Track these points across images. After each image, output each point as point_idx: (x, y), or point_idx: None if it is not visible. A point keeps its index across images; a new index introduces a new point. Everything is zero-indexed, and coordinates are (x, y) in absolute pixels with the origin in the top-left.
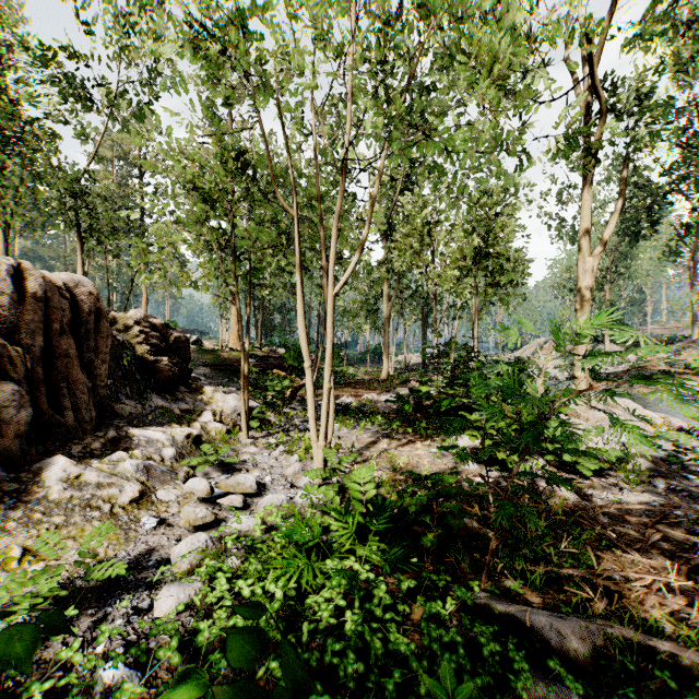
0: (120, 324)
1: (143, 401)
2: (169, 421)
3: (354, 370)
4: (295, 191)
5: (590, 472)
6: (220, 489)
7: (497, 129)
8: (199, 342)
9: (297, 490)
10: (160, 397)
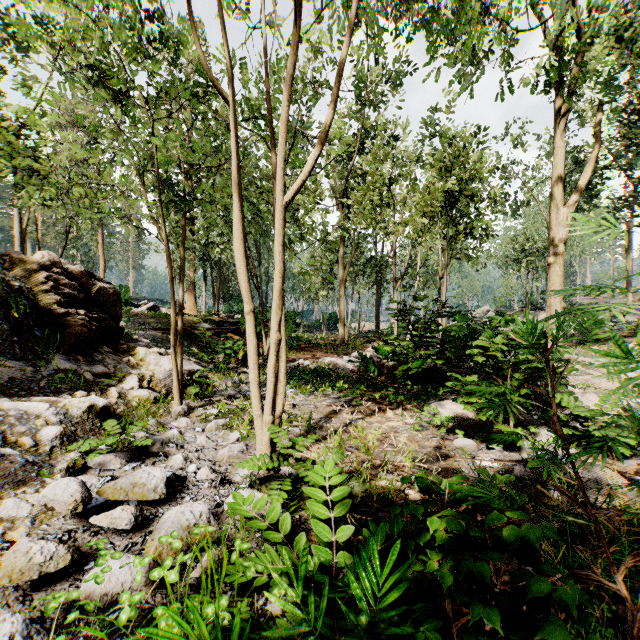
0: (23, 269)
1: (39, 362)
2: (72, 388)
3: (310, 336)
4: (231, 69)
5: (627, 451)
6: (102, 496)
7: (474, 51)
8: (156, 308)
9: (230, 489)
10: (67, 357)
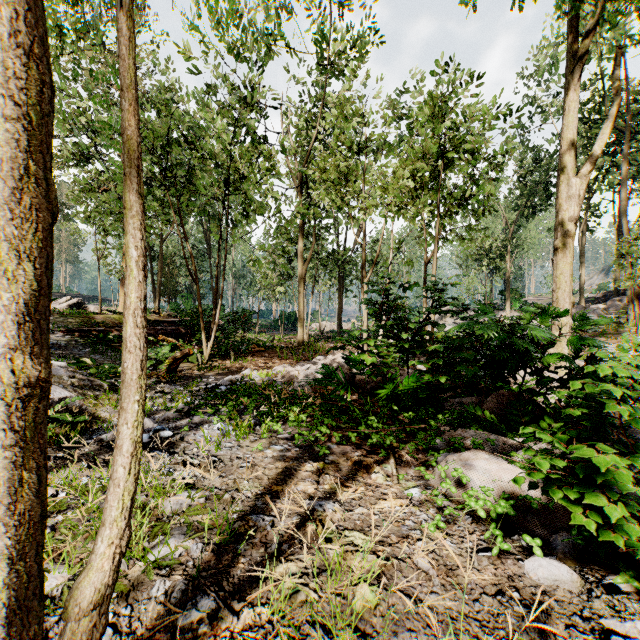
0: None
1: None
2: None
3: (266, 337)
4: None
5: None
6: None
7: None
8: (81, 306)
9: None
10: None
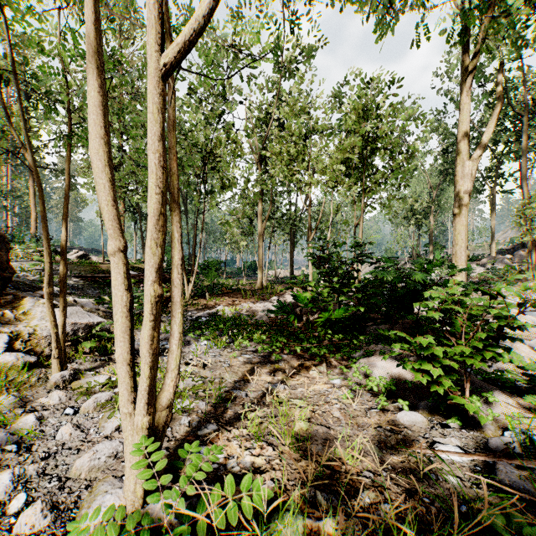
0: None
1: None
2: None
3: (232, 282)
4: None
5: None
6: None
7: None
8: (86, 257)
9: None
10: None
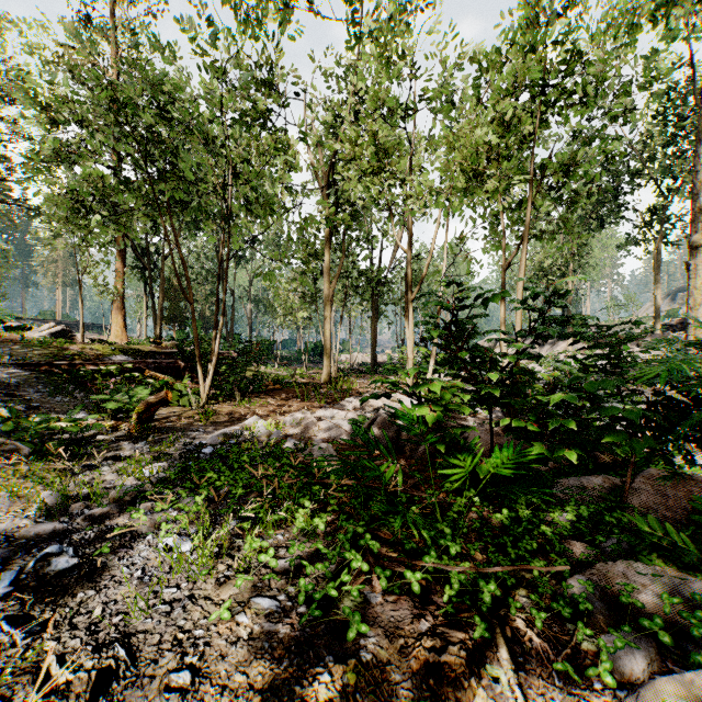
0: None
1: None
2: None
3: (286, 371)
4: None
5: None
6: None
7: None
8: (67, 334)
9: None
10: None
